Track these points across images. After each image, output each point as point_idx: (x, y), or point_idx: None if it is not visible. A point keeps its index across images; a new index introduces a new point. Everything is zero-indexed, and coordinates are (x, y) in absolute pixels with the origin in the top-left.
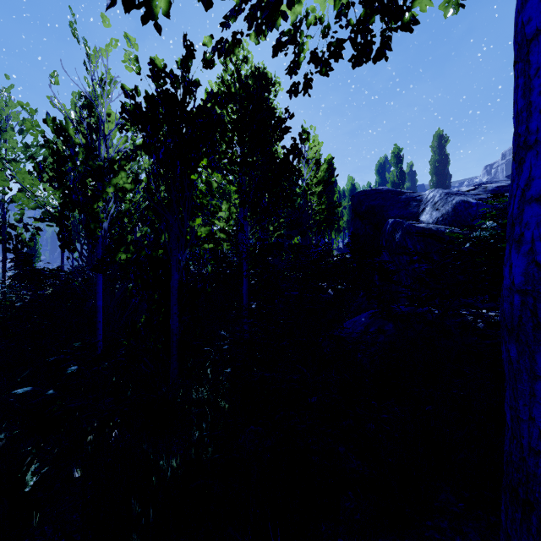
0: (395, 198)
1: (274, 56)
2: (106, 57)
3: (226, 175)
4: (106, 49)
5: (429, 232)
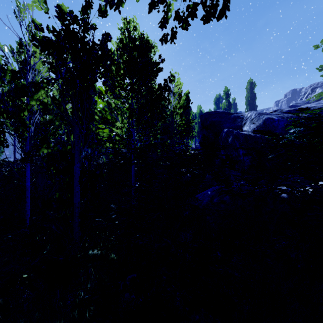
0: (227, 116)
1: (150, 12)
2: (31, 10)
3: (119, 98)
4: (31, 4)
5: (250, 136)
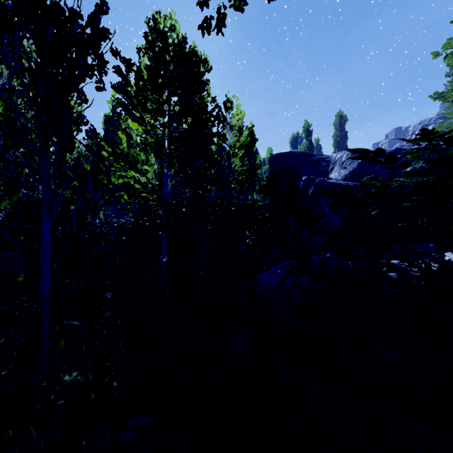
0: (307, 159)
1: None
2: None
3: (141, 124)
4: None
5: (339, 186)
